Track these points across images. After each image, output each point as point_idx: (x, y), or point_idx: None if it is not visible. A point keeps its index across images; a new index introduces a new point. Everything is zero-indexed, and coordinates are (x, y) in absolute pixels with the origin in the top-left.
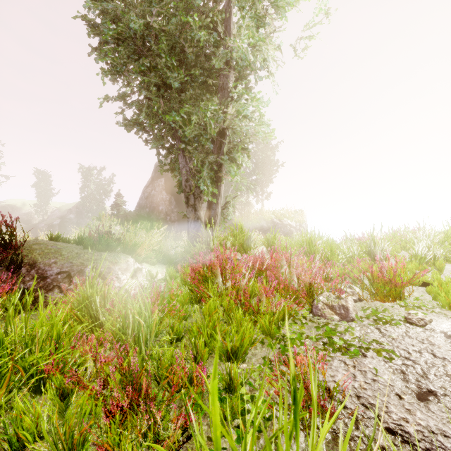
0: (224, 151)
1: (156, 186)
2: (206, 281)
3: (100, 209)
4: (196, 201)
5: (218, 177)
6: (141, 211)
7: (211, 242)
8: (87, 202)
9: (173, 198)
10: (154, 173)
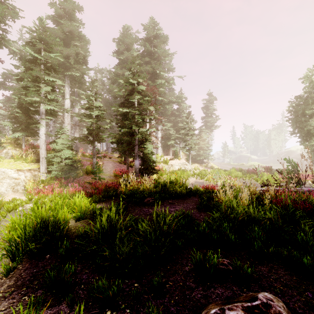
0: None
1: None
2: None
3: None
4: None
5: None
6: None
7: None
8: None
9: None
10: None
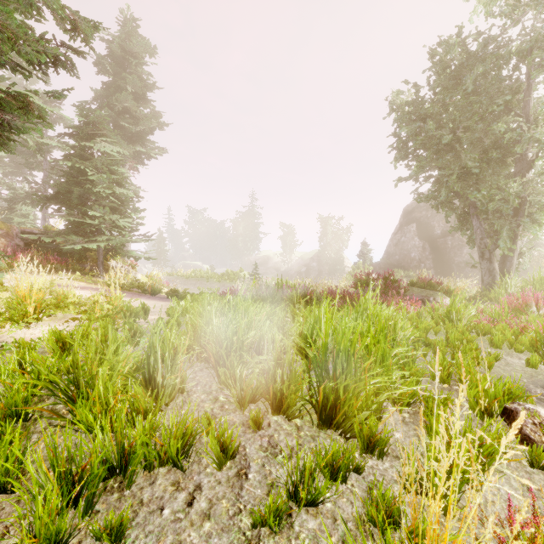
0: (525, 215)
1: (406, 232)
2: (520, 310)
3: (337, 257)
4: (491, 255)
5: (514, 234)
6: (389, 258)
7: (508, 288)
8: (326, 251)
9: (426, 244)
10: (402, 218)
